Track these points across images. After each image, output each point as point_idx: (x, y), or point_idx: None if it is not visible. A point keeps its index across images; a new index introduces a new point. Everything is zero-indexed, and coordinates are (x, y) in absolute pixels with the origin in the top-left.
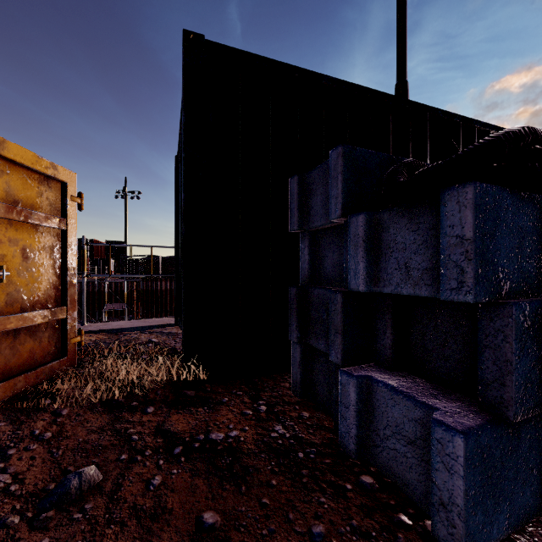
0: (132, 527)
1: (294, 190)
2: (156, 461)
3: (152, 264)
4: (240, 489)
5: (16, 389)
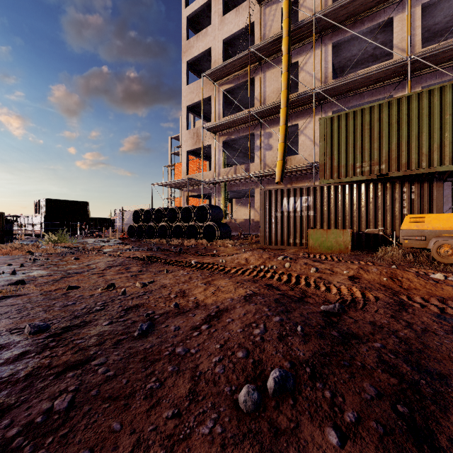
0: None
1: None
2: None
3: None
4: None
5: None
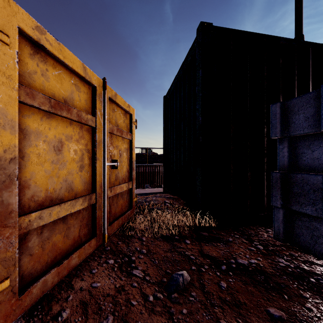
0: (228, 310)
1: (276, 112)
2: (214, 273)
3: (147, 158)
4: (284, 297)
5: (119, 225)
